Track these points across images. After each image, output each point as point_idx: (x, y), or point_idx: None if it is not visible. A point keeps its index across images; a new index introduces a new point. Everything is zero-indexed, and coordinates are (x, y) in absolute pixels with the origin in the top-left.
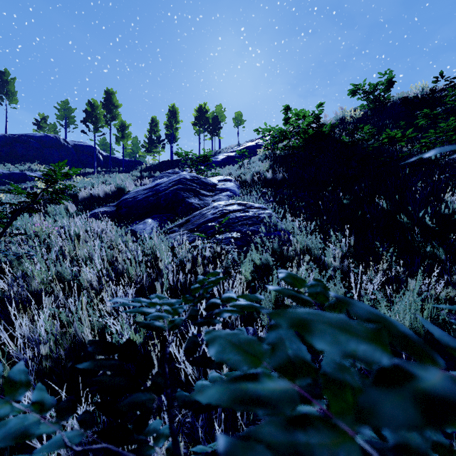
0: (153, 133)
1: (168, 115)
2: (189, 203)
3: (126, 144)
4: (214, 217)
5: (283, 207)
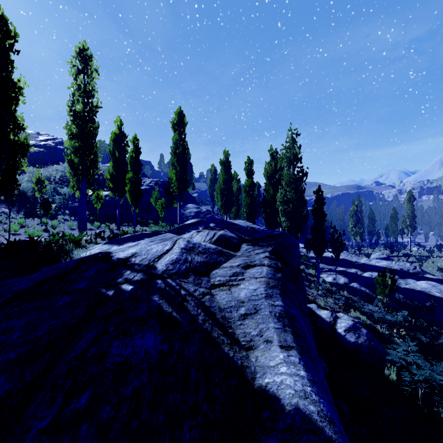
0: None
1: None
2: None
3: None
4: None
5: (14, 209)
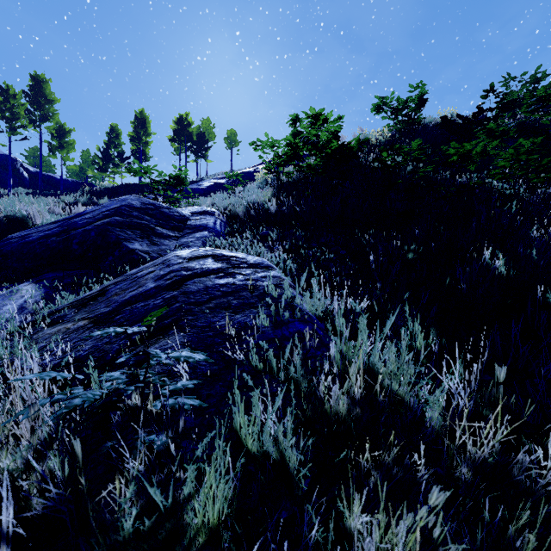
0: (113, 147)
1: (134, 124)
2: (129, 250)
3: (67, 158)
4: (158, 287)
5: (299, 261)
